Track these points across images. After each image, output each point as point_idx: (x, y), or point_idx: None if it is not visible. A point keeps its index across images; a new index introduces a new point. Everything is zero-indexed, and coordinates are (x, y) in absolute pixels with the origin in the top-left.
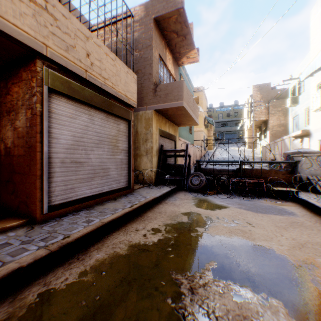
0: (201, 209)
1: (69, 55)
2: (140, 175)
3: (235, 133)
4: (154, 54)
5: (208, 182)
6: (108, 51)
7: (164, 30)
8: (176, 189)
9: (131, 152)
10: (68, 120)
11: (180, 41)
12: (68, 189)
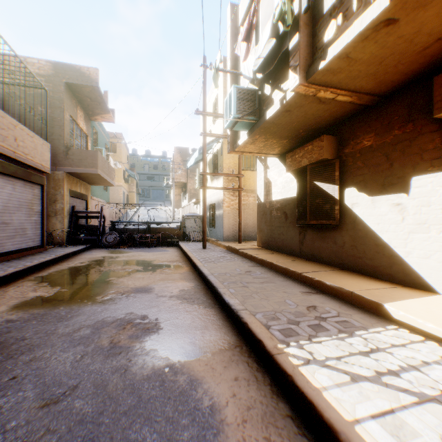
0: (113, 254)
1: (6, 144)
2: (47, 237)
3: (163, 190)
4: (66, 116)
5: (122, 240)
6: (29, 131)
7: (76, 92)
8: (91, 247)
9: (46, 214)
10: (1, 190)
11: (94, 104)
12: (0, 244)
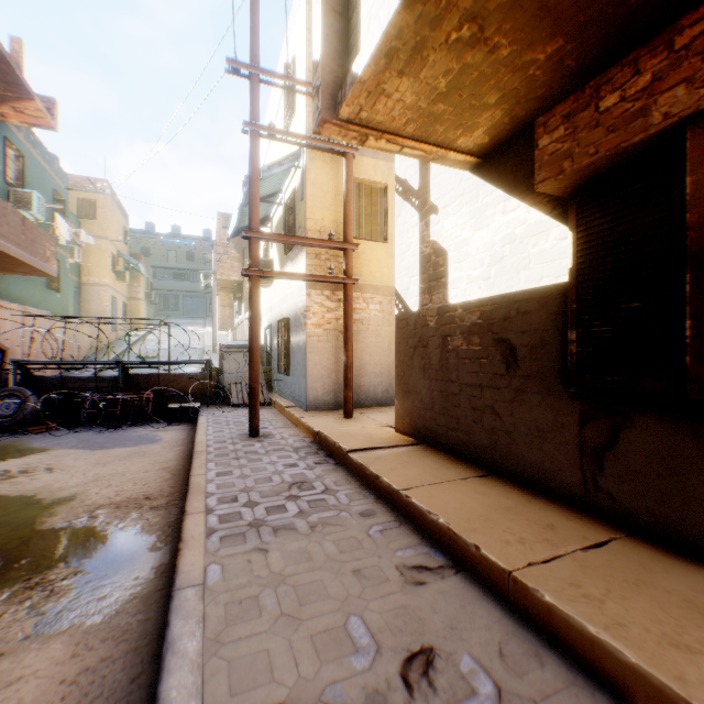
0: None
1: None
2: None
3: (205, 297)
4: None
5: (49, 407)
6: None
7: None
8: None
9: None
10: None
11: None
12: None
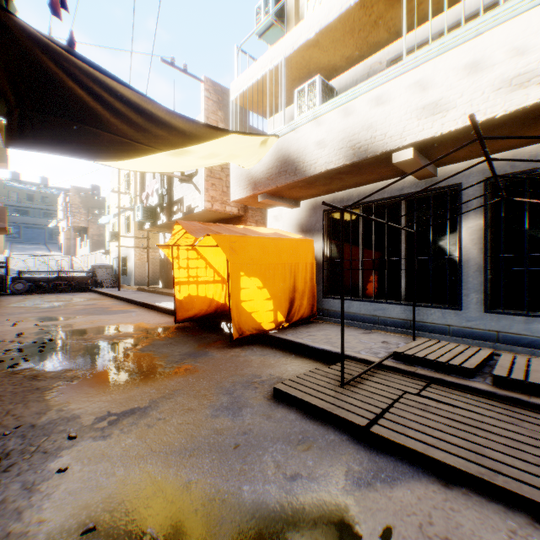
0: (37, 297)
1: None
2: None
3: (45, 229)
4: None
5: (31, 288)
6: None
7: None
8: None
9: None
10: None
11: None
12: None
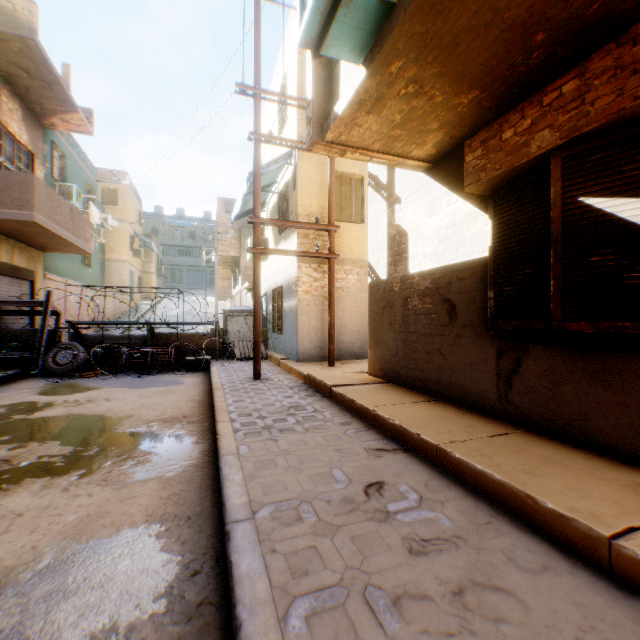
0: (48, 397)
1: None
2: None
3: (205, 271)
4: None
5: (94, 359)
6: None
7: None
8: (19, 376)
9: None
10: None
11: (40, 87)
12: None
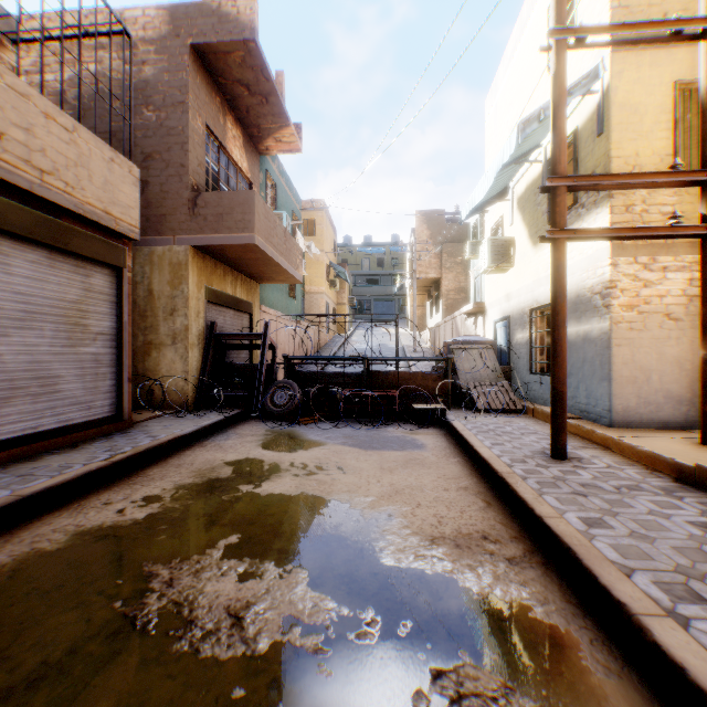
0: (270, 453)
1: None
2: (158, 390)
3: (393, 300)
4: (193, 124)
5: (307, 400)
6: (53, 110)
7: (218, 74)
8: (240, 416)
9: (126, 339)
10: None
11: (256, 104)
12: None
